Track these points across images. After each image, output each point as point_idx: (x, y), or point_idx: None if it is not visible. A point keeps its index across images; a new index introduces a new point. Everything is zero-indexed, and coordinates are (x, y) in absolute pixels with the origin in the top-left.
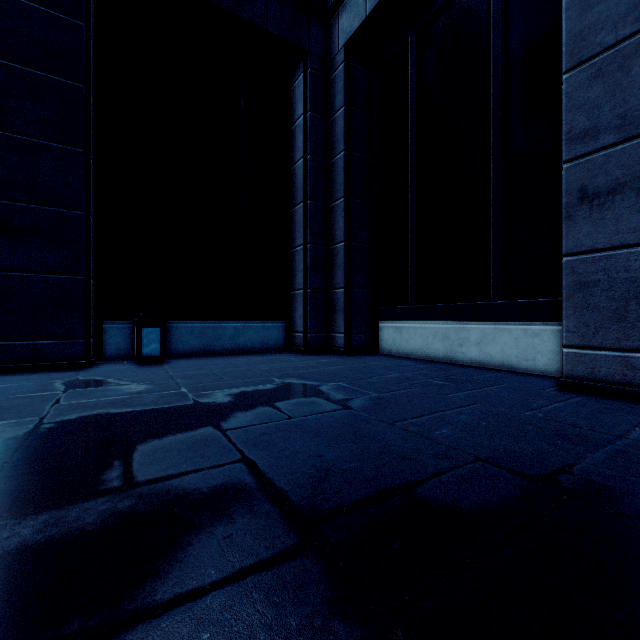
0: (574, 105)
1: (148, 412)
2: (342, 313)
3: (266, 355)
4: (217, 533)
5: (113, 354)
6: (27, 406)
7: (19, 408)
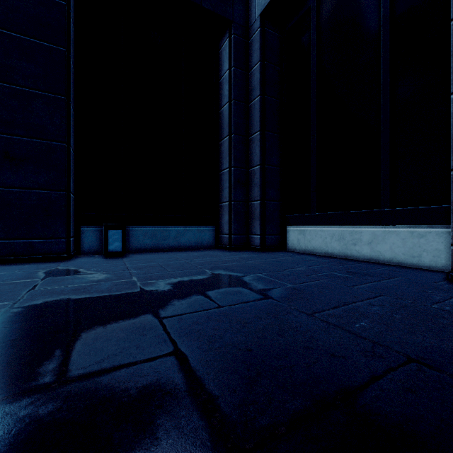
0: None
1: (101, 298)
2: (258, 219)
3: (200, 251)
4: None
5: (88, 250)
6: (8, 291)
7: (1, 293)
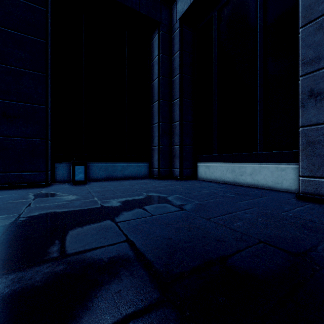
0: (306, 45)
1: (76, 211)
2: (178, 158)
3: (138, 180)
4: (112, 289)
5: (60, 179)
6: (13, 207)
7: (9, 208)
